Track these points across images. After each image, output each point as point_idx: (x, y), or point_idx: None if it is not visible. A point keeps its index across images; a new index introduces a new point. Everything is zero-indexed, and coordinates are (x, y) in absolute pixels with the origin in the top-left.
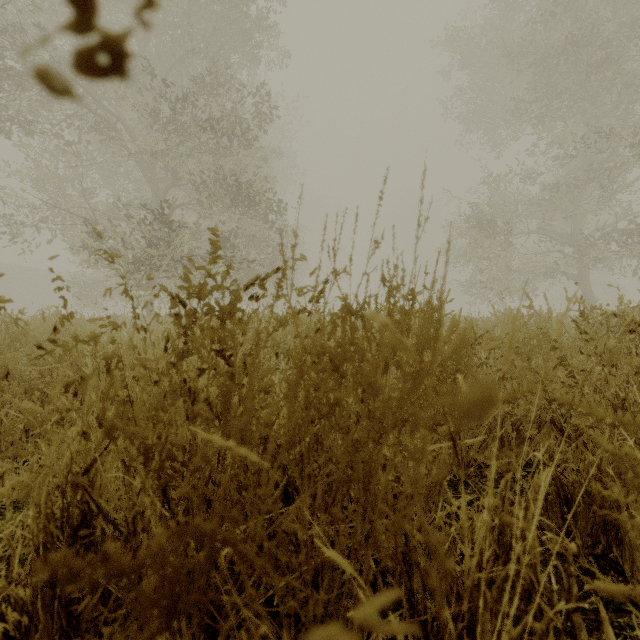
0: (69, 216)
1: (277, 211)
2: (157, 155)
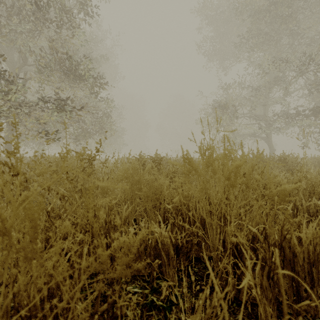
0: None
1: (99, 86)
2: (2, 34)
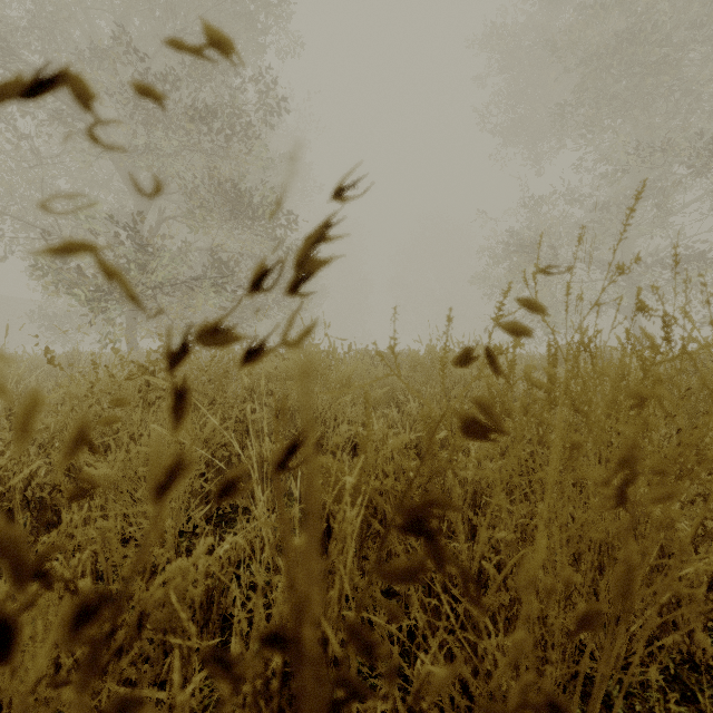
0: (31, 230)
1: (287, 226)
2: (137, 154)
